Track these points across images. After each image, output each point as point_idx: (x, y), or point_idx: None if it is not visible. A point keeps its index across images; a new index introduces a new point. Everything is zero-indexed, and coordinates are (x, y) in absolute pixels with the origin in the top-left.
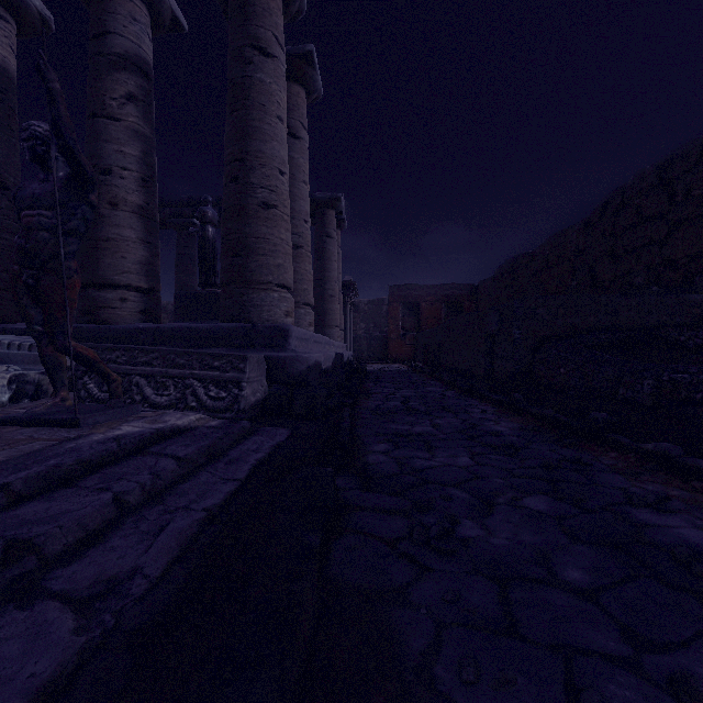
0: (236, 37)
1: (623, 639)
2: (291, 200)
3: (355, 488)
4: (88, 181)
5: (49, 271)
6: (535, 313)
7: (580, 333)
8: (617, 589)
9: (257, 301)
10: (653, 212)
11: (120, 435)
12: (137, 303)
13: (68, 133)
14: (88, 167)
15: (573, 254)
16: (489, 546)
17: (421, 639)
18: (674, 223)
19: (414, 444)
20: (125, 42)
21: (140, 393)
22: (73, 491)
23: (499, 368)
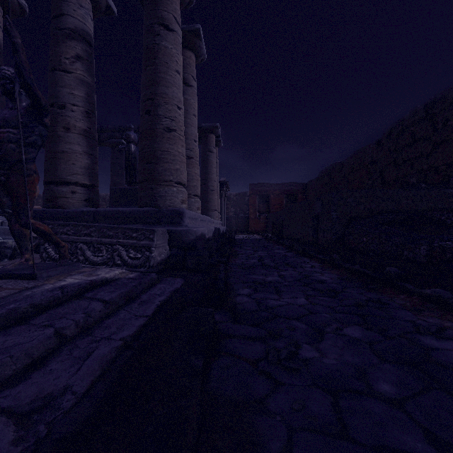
0: (149, 18)
1: (426, 441)
2: (185, 127)
3: (228, 321)
4: (43, 109)
5: (16, 171)
6: (346, 201)
7: (375, 214)
8: (417, 399)
9: (162, 193)
10: (422, 135)
11: (64, 285)
12: (83, 194)
13: (27, 74)
14: (42, 99)
15: (370, 163)
16: (323, 365)
17: (277, 442)
18: (436, 142)
19: (267, 289)
20: (75, 20)
21: (82, 255)
22: (25, 327)
23: (322, 237)
